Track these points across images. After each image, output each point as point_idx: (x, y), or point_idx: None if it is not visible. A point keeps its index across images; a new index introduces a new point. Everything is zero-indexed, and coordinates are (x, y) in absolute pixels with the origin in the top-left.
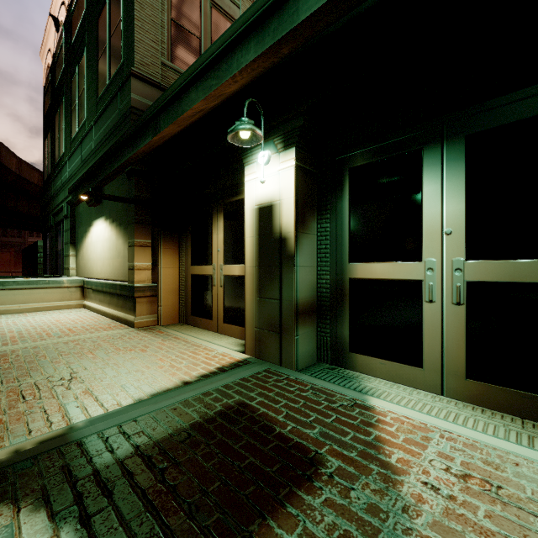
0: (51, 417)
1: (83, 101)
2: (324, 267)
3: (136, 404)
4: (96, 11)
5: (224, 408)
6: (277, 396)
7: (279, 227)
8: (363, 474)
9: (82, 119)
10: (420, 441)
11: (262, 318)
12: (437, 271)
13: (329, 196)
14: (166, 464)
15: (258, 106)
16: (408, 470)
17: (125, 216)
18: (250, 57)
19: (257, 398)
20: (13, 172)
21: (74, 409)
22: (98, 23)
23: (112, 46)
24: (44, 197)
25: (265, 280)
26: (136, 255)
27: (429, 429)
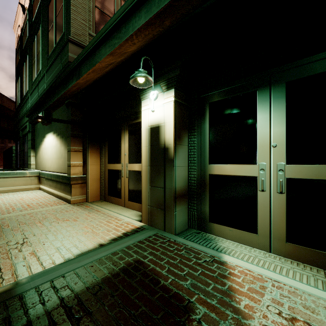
0: (4, 274)
1: (39, 58)
2: (193, 167)
3: (65, 263)
4: (47, 0)
5: (125, 265)
6: (162, 254)
7: (163, 140)
8: (222, 319)
9: (39, 69)
10: (259, 290)
11: (153, 199)
12: (267, 170)
13: (196, 120)
14: (81, 314)
15: (150, 61)
16: (252, 315)
17: (65, 131)
18: (141, 22)
19: (148, 257)
20: None
21: (21, 268)
22: (49, 8)
23: (57, 23)
24: (16, 118)
25: (154, 175)
26: (72, 157)
27: (264, 279)
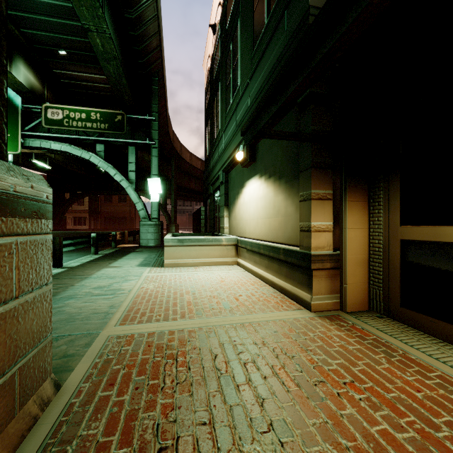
0: None
1: (237, 70)
2: None
3: None
4: None
5: None
6: None
7: None
8: None
9: (236, 88)
10: None
11: None
12: None
13: None
14: None
15: None
16: None
17: (288, 166)
18: None
19: None
20: (188, 163)
21: None
22: None
23: None
24: (206, 172)
25: None
26: (313, 212)
27: None
